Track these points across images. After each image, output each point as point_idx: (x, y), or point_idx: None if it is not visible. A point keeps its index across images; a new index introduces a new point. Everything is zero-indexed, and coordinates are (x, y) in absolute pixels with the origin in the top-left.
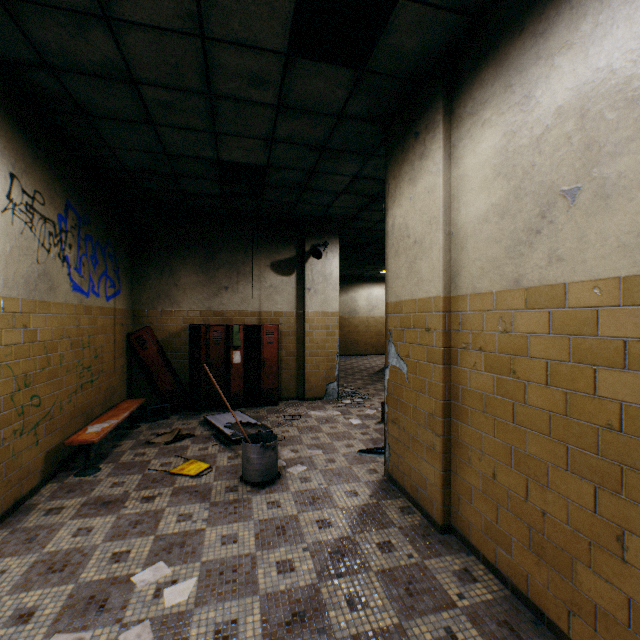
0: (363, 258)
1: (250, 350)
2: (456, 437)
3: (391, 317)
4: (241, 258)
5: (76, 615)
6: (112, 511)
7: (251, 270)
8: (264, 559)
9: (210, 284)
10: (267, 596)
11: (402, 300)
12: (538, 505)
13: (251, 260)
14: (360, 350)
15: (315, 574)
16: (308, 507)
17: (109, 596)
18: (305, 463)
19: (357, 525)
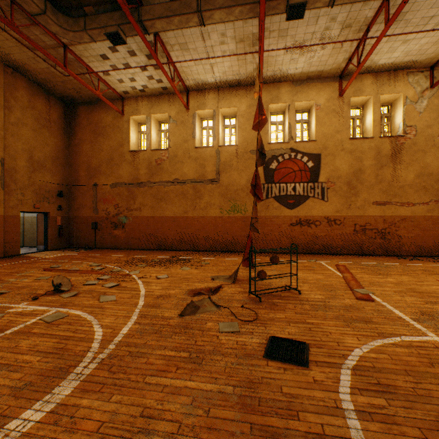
0: None
1: None
2: (26, 234)
3: None
4: None
5: None
6: None
7: None
8: None
9: None
10: None
11: None
12: (35, 237)
13: None
14: None
15: None
16: None
17: None
18: None
19: None
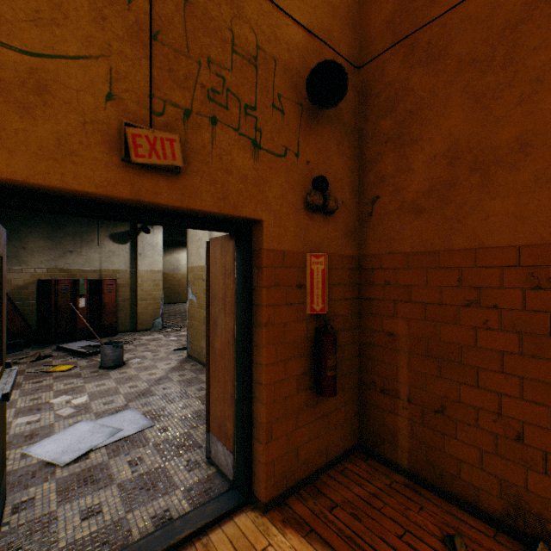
0: (183, 230)
1: (92, 298)
2: None
3: (190, 274)
4: (85, 230)
5: (26, 413)
6: (15, 389)
7: (93, 239)
8: (122, 387)
9: (57, 248)
10: (126, 393)
11: (194, 266)
12: None
13: (93, 231)
14: (182, 299)
15: (148, 386)
16: (144, 371)
17: (41, 407)
18: (140, 358)
19: (170, 372)
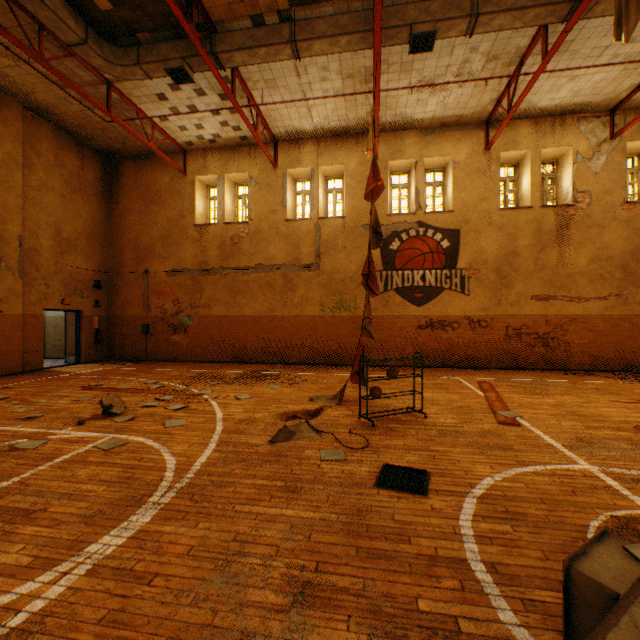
0: None
1: None
2: (48, 341)
3: None
4: None
5: None
6: None
7: None
8: None
9: None
10: None
11: None
12: (62, 344)
13: None
14: None
15: None
16: None
17: None
18: None
19: None
